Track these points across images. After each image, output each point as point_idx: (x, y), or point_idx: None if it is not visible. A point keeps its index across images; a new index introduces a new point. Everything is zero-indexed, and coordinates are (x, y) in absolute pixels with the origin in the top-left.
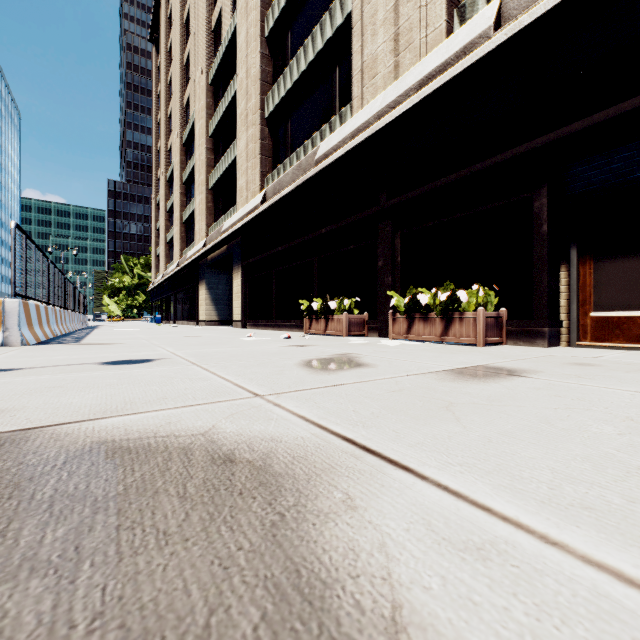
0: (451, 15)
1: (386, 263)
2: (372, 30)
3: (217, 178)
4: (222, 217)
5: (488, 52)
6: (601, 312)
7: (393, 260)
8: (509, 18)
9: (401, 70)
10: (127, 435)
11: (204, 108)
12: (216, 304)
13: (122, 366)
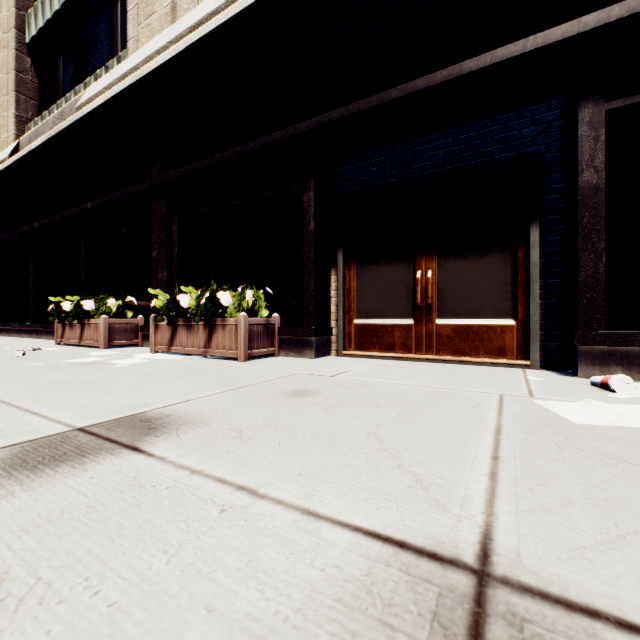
0: None
1: (161, 254)
2: None
3: None
4: None
5: (252, 4)
6: (362, 319)
7: (170, 250)
8: None
9: (179, 14)
10: None
11: None
12: None
13: None
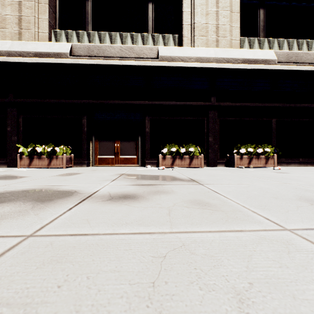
0: (51, 31)
1: (13, 129)
2: (2, 2)
3: None
4: None
5: (67, 63)
6: (100, 156)
7: (18, 129)
8: (75, 54)
9: (23, 37)
10: None
11: None
12: None
13: None
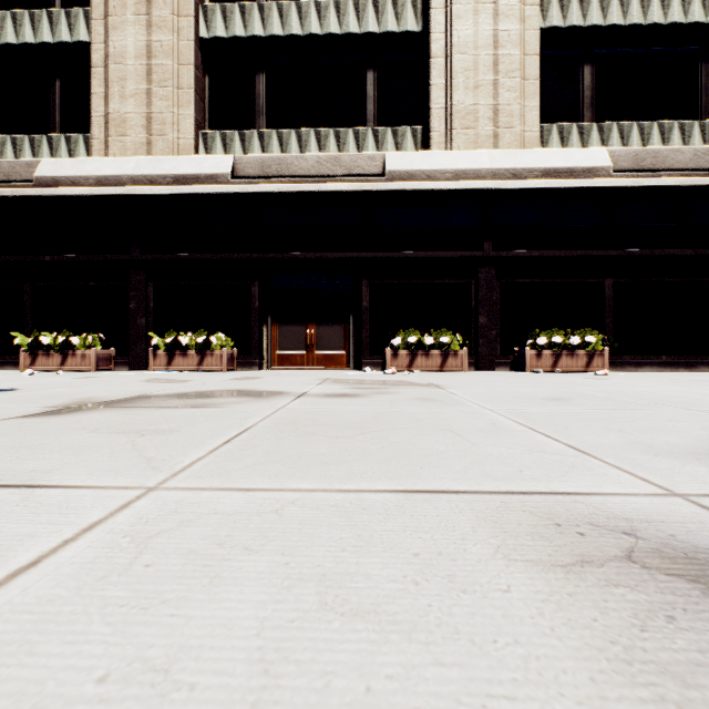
0: (198, 135)
1: (139, 306)
2: (121, 91)
3: None
4: None
5: (229, 192)
6: (281, 351)
7: (146, 305)
8: (239, 174)
9: (155, 149)
10: (180, 393)
11: None
12: None
13: (14, 391)
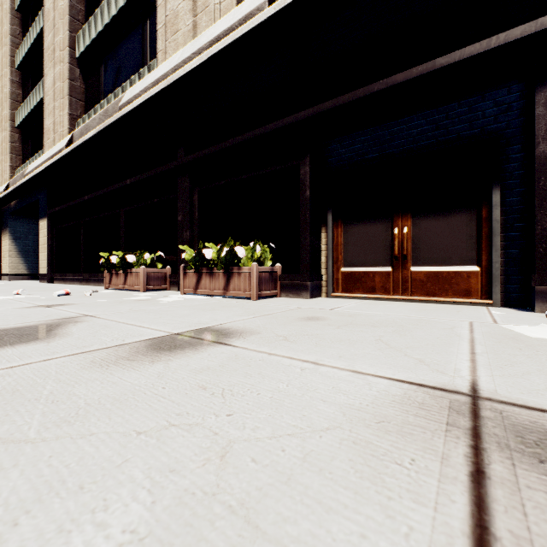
0: None
1: (185, 218)
2: None
3: (24, 116)
4: (30, 160)
5: (261, 22)
6: (348, 268)
7: (192, 215)
8: None
9: (199, 31)
10: None
11: (8, 34)
12: (25, 256)
13: None
